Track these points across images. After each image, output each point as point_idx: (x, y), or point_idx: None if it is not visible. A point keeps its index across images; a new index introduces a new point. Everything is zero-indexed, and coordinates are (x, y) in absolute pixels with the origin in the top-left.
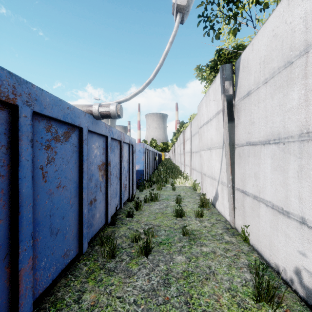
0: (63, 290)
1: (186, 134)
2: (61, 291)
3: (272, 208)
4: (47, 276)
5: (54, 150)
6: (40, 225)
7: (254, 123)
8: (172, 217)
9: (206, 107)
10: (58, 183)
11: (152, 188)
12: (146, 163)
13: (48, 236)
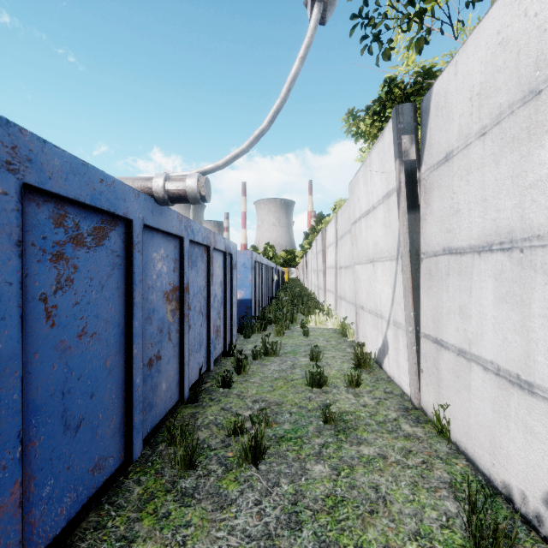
0: (91, 537)
1: (328, 235)
2: (87, 539)
3: (497, 375)
4: (56, 514)
5: (72, 263)
6: (40, 414)
7: (460, 212)
8: (303, 386)
9: (365, 184)
10: (80, 328)
11: (267, 332)
12: (255, 287)
13: (60, 433)
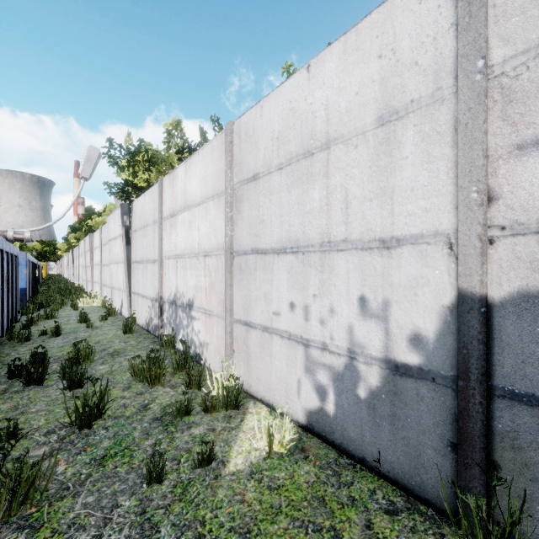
0: None
1: (95, 239)
2: None
3: (142, 297)
4: None
5: None
6: None
7: (138, 250)
8: (76, 324)
9: (114, 224)
10: None
11: (42, 312)
12: (28, 280)
13: None
